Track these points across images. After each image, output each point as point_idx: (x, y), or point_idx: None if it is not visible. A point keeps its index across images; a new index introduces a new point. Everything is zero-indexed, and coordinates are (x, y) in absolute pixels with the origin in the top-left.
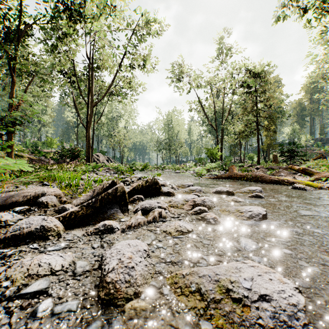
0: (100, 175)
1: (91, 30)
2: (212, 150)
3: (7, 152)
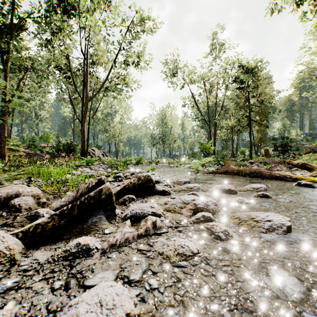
0: (93, 169)
1: (85, 25)
2: (205, 145)
3: (0, 146)
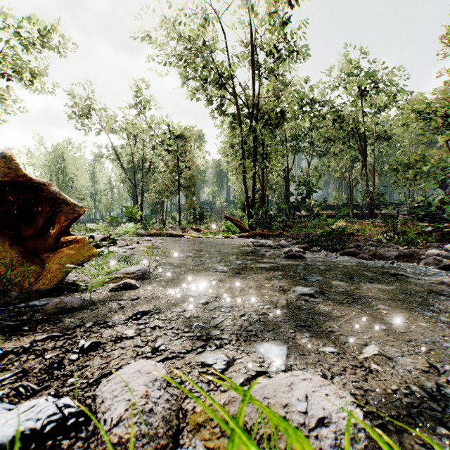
0: None
1: None
2: (131, 209)
3: None
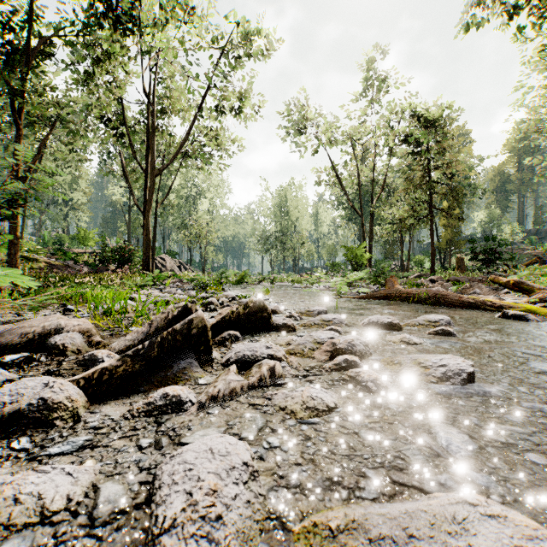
0: (166, 292)
1: (151, 47)
2: (354, 250)
3: (9, 253)
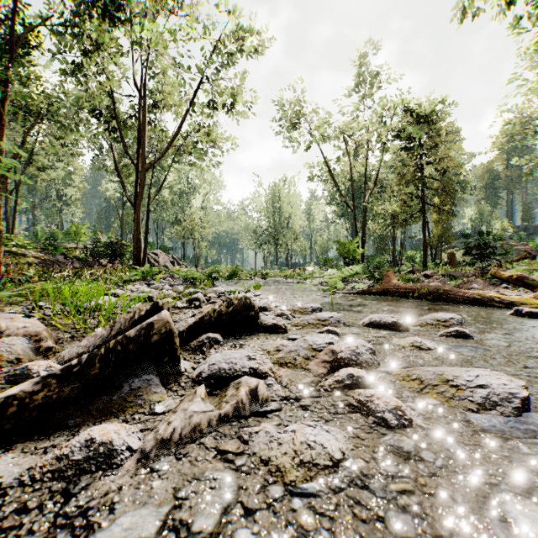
0: (153, 287)
1: (141, 38)
2: (347, 245)
3: None
